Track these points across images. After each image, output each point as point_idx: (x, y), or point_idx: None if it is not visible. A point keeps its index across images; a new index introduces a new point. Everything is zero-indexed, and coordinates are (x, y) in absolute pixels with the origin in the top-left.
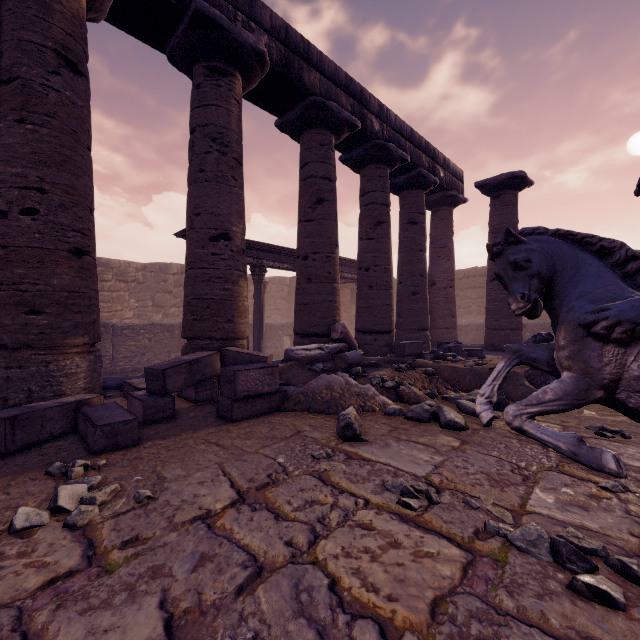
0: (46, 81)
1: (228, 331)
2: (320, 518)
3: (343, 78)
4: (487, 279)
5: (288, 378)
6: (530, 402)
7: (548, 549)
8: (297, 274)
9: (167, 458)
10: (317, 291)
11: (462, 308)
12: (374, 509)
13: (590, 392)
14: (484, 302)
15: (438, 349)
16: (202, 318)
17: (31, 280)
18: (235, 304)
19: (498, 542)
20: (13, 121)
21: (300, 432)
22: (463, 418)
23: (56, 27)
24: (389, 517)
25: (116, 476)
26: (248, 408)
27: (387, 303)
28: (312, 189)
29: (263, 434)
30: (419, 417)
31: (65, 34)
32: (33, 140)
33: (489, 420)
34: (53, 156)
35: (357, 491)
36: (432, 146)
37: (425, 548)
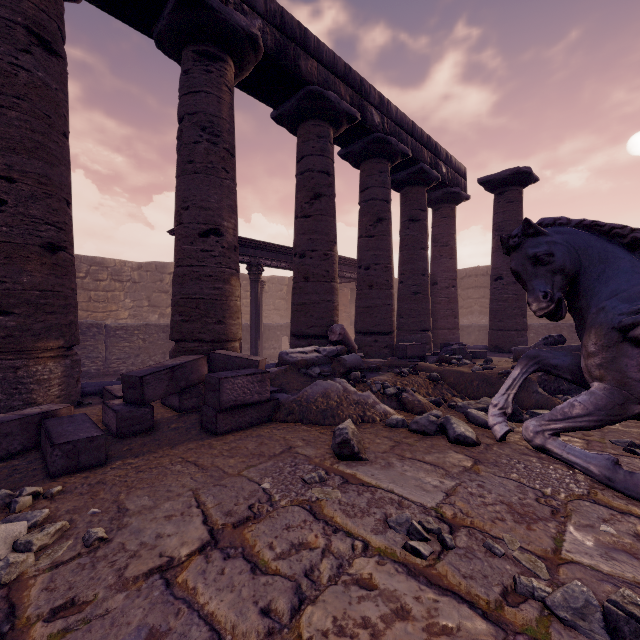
0: (15, 60)
1: (219, 333)
2: (308, 570)
3: (342, 67)
4: (491, 278)
5: (282, 384)
6: (554, 417)
7: (601, 623)
8: (294, 273)
9: (135, 482)
10: (314, 290)
11: (464, 308)
12: (375, 556)
13: (627, 407)
14: (486, 302)
15: (441, 351)
16: (191, 319)
17: None
18: (226, 304)
19: (534, 609)
20: None
21: (291, 448)
22: (473, 430)
23: (27, 1)
24: (393, 569)
25: (69, 507)
26: (235, 419)
27: (388, 303)
28: (309, 183)
29: (249, 451)
30: (425, 430)
31: (37, 9)
32: None
33: (503, 434)
34: (23, 142)
35: (354, 529)
36: (434, 141)
37: (441, 619)
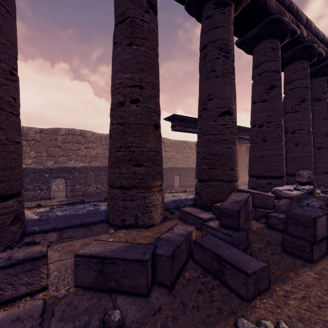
0: (142, 17)
1: (231, 176)
2: None
3: (287, 2)
4: None
5: None
6: None
7: None
8: (253, 137)
9: None
10: (271, 148)
11: None
12: None
13: None
14: None
15: None
16: (214, 167)
17: (136, 144)
18: (234, 157)
19: None
20: (125, 45)
21: None
22: None
23: None
24: None
25: None
26: (319, 249)
27: (309, 155)
28: (266, 80)
29: None
30: None
31: None
32: (136, 55)
33: None
34: (146, 64)
35: None
36: None
37: None
